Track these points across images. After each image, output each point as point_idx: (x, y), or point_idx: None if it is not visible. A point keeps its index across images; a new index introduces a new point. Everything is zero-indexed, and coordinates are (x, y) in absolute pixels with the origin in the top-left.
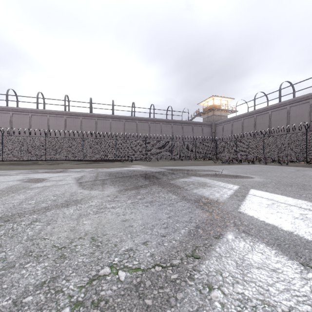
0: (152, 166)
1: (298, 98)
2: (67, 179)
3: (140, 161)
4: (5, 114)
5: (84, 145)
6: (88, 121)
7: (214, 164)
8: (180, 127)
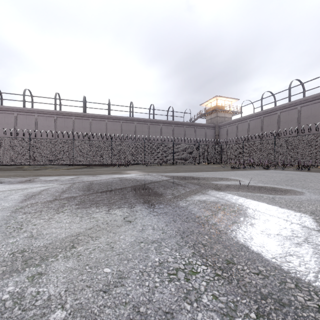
0: (151, 172)
1: (310, 97)
2: (11, 197)
3: (138, 166)
4: None
5: (75, 148)
6: (81, 122)
7: (223, 169)
8: (181, 129)
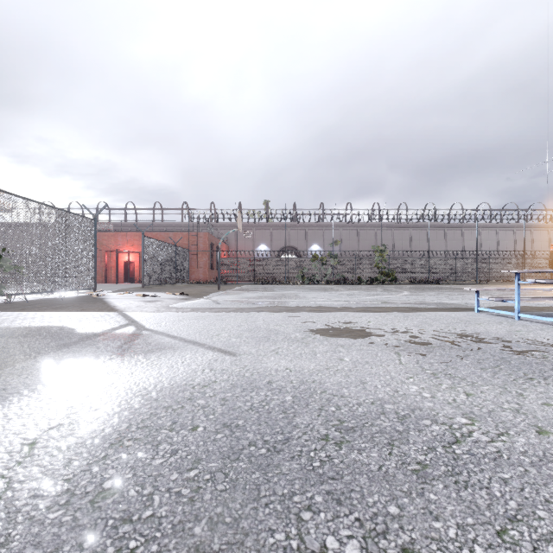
0: None
1: None
2: None
3: None
4: None
5: None
6: None
7: None
8: None
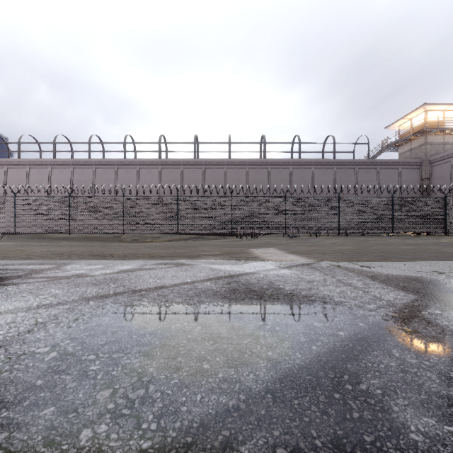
0: (310, 255)
1: None
2: None
3: (274, 236)
4: (87, 169)
5: (179, 208)
6: (192, 172)
7: None
8: (350, 172)
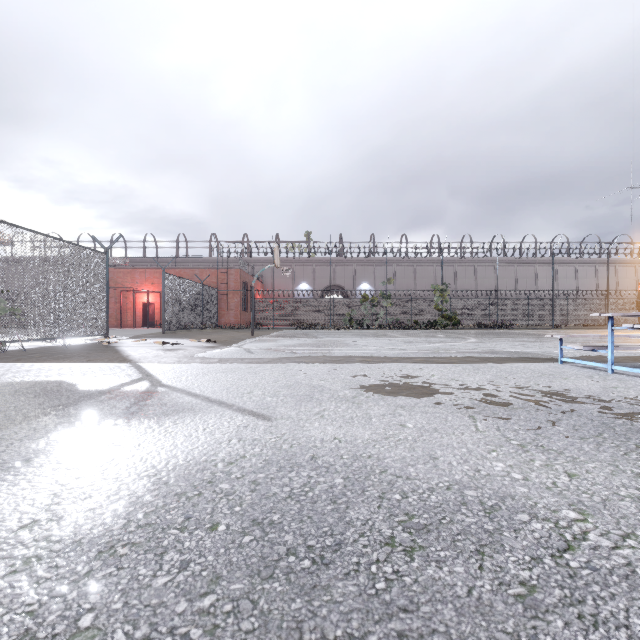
0: None
1: None
2: None
3: None
4: None
5: None
6: None
7: None
8: None
